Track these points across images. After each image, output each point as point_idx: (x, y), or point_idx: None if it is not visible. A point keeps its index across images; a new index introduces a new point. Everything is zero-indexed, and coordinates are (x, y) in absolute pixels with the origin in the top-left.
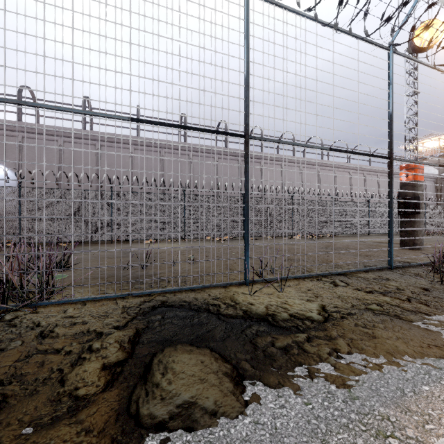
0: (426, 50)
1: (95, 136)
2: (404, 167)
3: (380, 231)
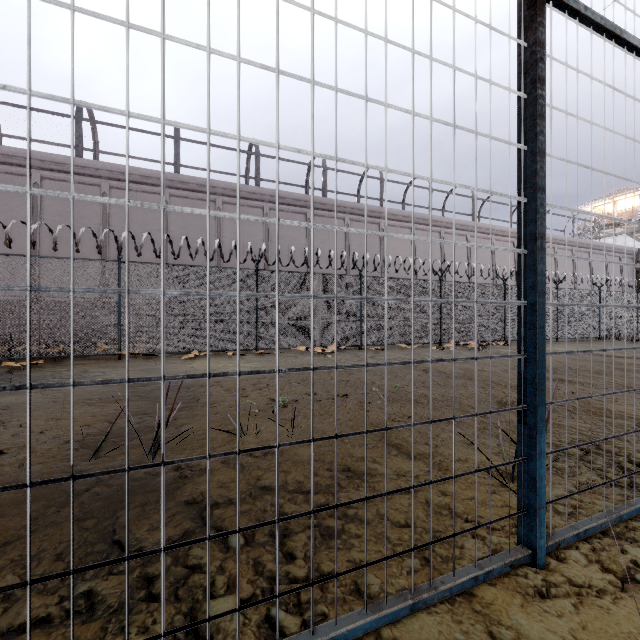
0: None
1: (99, 170)
2: None
3: (574, 334)
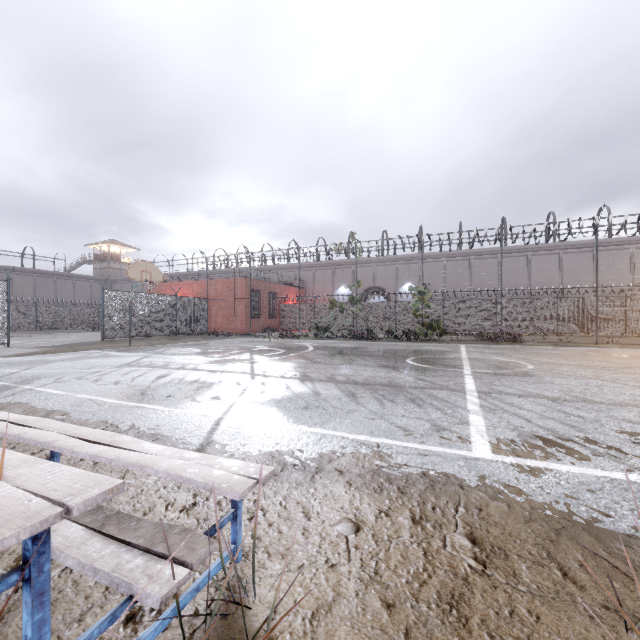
0: None
1: (469, 253)
2: None
3: None
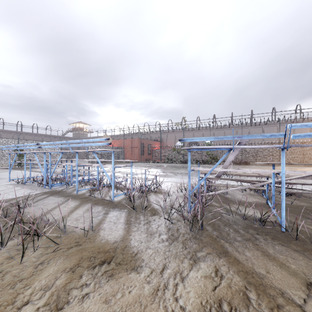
0: None
1: (235, 126)
2: None
3: None
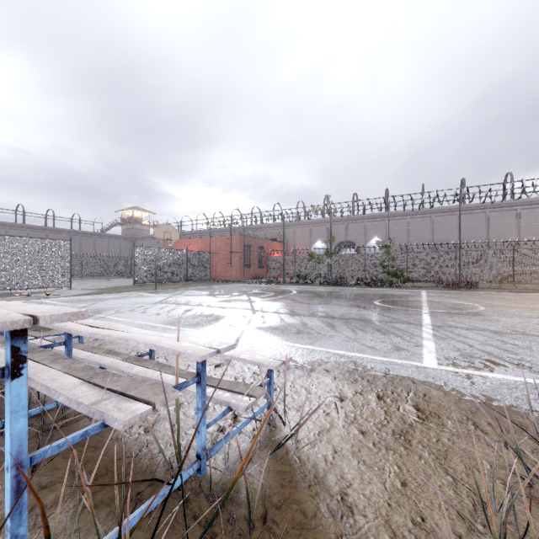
0: None
1: (430, 211)
2: None
3: None
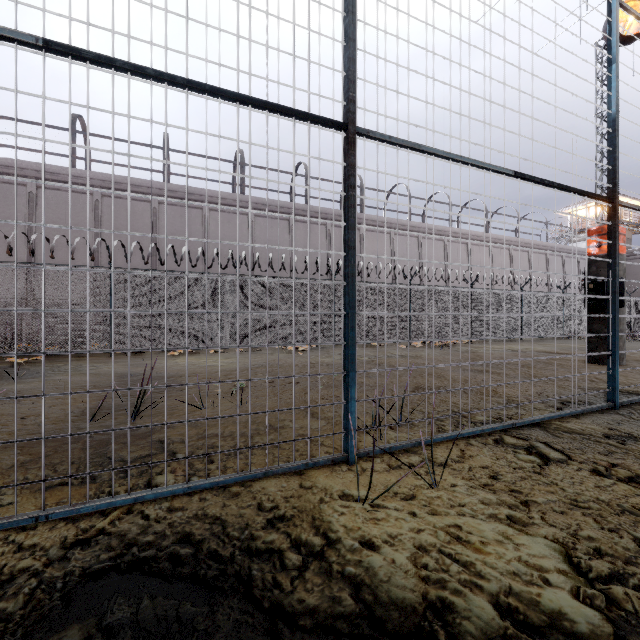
0: (631, 41)
1: (92, 179)
2: (595, 232)
3: (538, 334)
